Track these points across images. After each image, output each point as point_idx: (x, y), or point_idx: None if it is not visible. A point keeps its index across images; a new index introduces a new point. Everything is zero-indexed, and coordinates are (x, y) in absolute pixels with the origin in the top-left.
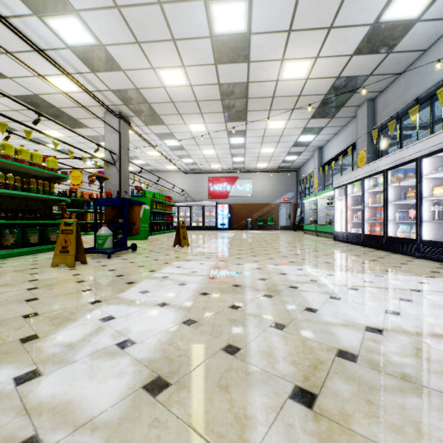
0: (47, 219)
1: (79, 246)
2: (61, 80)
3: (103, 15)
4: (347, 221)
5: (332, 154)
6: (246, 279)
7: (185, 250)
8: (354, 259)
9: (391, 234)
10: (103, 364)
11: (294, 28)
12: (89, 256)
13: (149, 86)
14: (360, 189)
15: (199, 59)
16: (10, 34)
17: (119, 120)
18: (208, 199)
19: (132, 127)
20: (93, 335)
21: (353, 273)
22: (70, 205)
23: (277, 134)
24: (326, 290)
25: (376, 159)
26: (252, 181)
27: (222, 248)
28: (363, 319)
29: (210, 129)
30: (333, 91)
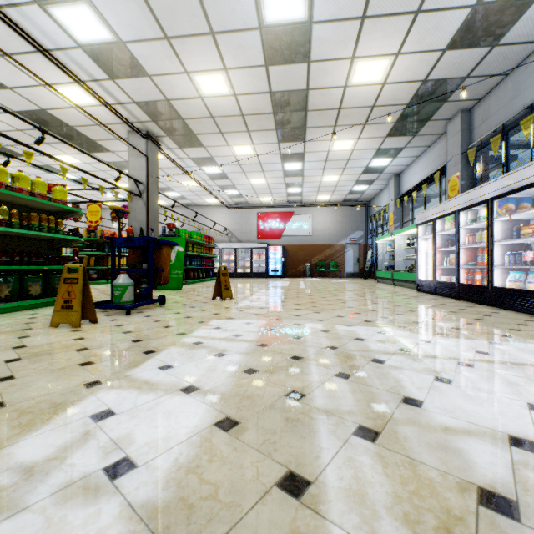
0: (53, 264)
1: (88, 299)
2: (73, 90)
3: (121, 1)
4: (436, 267)
5: (413, 182)
6: (309, 347)
7: (227, 304)
8: (452, 317)
9: (497, 283)
10: (72, 516)
11: (369, 14)
12: (104, 312)
13: (182, 97)
14: (454, 225)
15: (244, 59)
16: (5, 30)
17: (146, 140)
18: (256, 239)
19: (163, 150)
20: (72, 448)
21: (457, 338)
22: (88, 247)
23: (343, 158)
24: (426, 366)
25: (472, 187)
26: (312, 217)
27: (275, 302)
28: (499, 421)
29: (259, 151)
30: (418, 99)
